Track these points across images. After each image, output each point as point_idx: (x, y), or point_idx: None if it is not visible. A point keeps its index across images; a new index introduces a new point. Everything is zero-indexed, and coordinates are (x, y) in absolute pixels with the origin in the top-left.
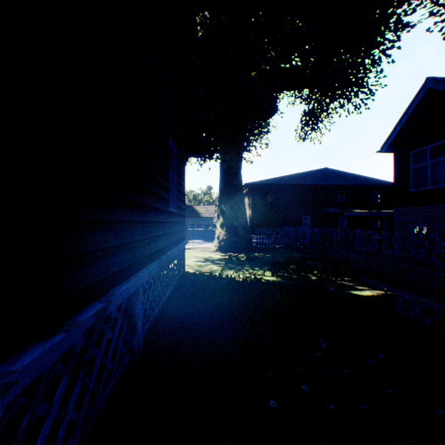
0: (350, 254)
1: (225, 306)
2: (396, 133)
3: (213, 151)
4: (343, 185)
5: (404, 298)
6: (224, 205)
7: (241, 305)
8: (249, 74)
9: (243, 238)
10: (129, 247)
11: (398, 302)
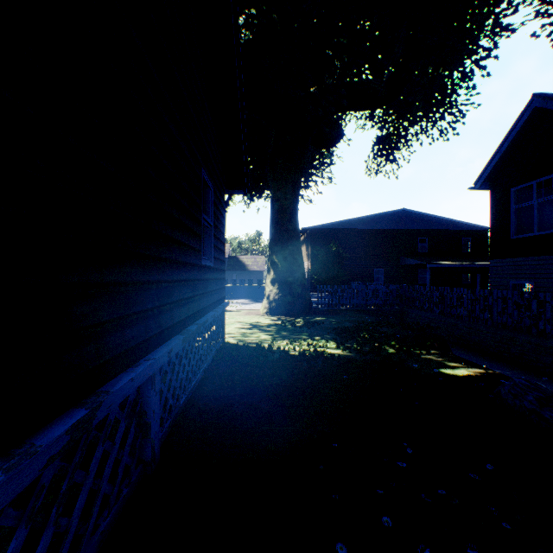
0: (435, 318)
1: (275, 392)
2: (494, 164)
3: (262, 188)
4: (425, 231)
5: (513, 382)
6: (276, 256)
7: (297, 390)
8: (307, 87)
9: (300, 298)
10: (138, 318)
11: (505, 386)
